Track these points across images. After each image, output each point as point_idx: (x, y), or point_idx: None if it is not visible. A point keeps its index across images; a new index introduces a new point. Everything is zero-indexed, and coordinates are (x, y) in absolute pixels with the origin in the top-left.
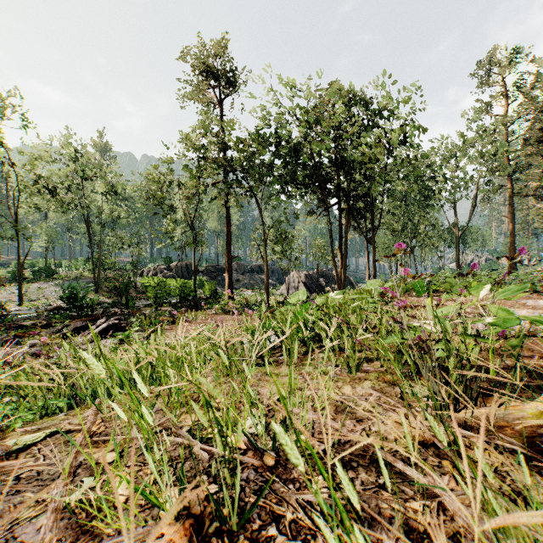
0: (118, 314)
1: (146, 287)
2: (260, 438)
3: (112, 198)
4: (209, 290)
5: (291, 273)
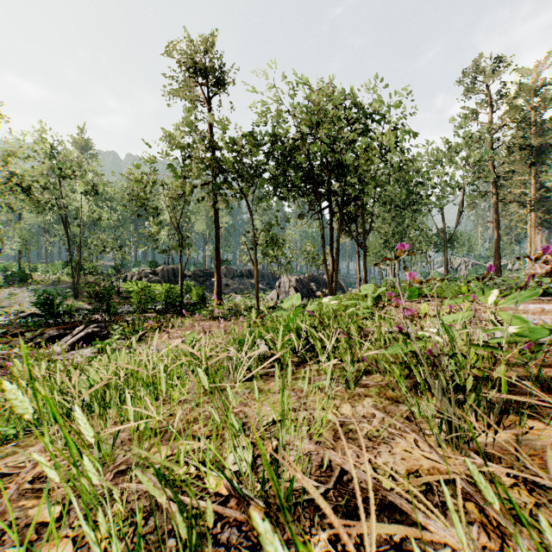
0: (98, 321)
1: (130, 292)
2: (245, 482)
3: (93, 198)
4: (196, 295)
5: (281, 278)
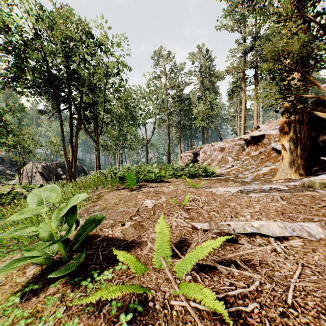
0: None
1: None
2: None
3: None
4: None
5: (28, 165)
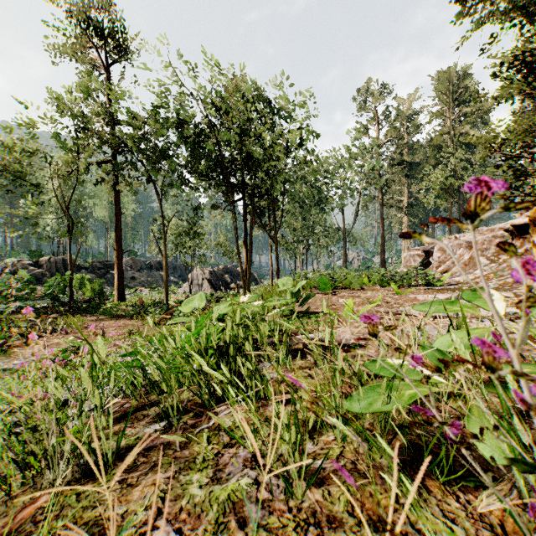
0: None
1: None
2: None
3: None
4: (91, 290)
5: (195, 270)
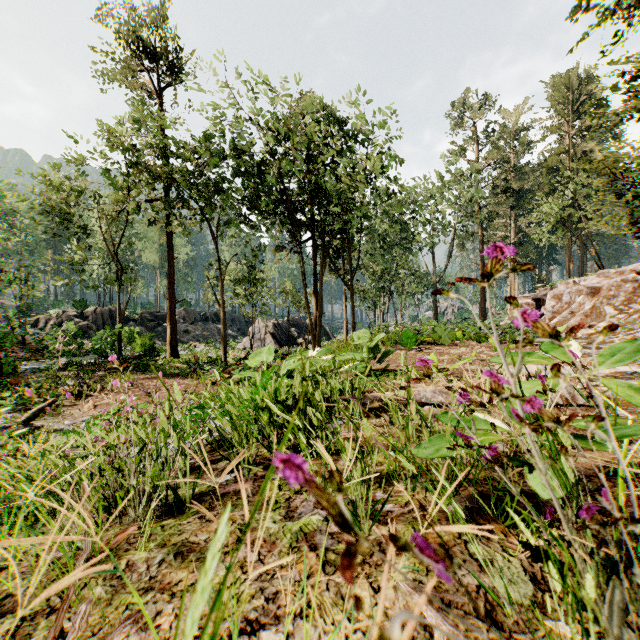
0: None
1: (42, 342)
2: None
3: None
4: (141, 345)
5: (256, 322)
